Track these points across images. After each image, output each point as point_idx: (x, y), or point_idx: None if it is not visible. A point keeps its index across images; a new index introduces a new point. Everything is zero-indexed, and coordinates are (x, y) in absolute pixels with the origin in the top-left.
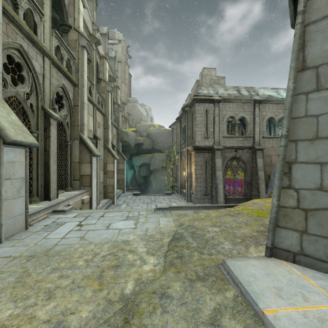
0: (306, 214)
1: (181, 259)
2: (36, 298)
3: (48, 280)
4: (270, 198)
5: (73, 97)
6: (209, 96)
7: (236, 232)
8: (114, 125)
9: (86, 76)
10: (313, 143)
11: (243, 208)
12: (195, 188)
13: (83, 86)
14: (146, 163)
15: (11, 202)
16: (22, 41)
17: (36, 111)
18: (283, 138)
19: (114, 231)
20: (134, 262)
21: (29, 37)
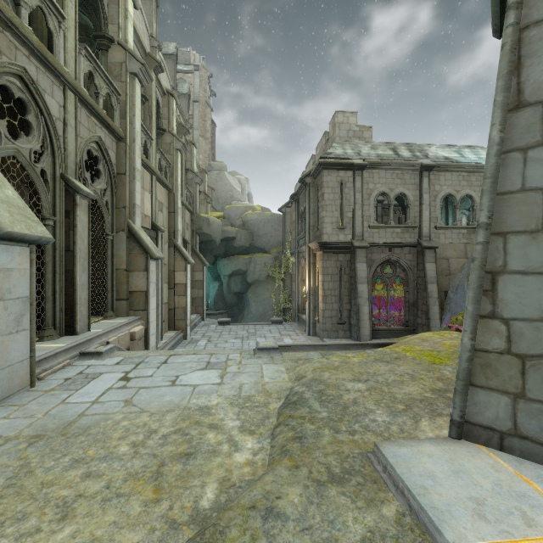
0: (524, 364)
1: (301, 441)
2: (40, 517)
3: (65, 482)
4: (450, 331)
5: (116, 159)
6: (345, 158)
7: (395, 392)
8: (186, 207)
9: (139, 124)
10: (536, 237)
11: (405, 349)
12: (321, 313)
13: (134, 140)
14: (241, 271)
15: (3, 340)
16: (26, 62)
17: (51, 183)
18: (482, 228)
19: (184, 390)
20: (218, 446)
21: (40, 56)
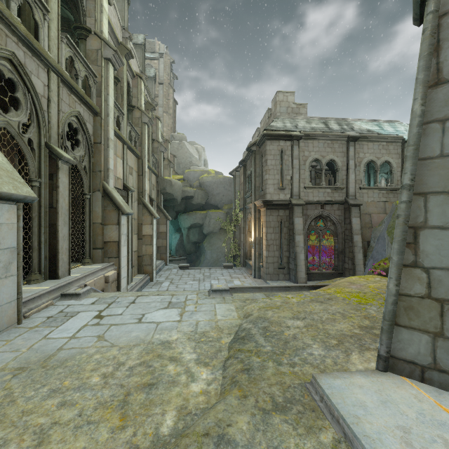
0: (442, 307)
1: (249, 373)
2: (19, 443)
3: (42, 411)
4: (373, 275)
5: (92, 130)
6: (285, 130)
7: (328, 329)
8: (152, 171)
9: (113, 101)
10: None
11: (336, 291)
12: (265, 259)
13: (108, 115)
14: (198, 224)
15: None
16: (15, 47)
17: (37, 151)
18: (406, 189)
19: (149, 327)
20: (177, 377)
21: (27, 42)
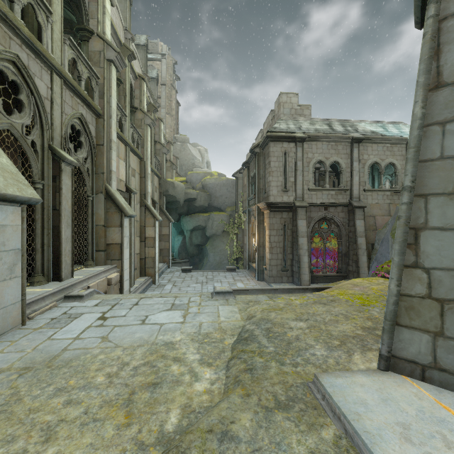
0: (442, 307)
1: (252, 372)
2: (27, 439)
3: (49, 409)
4: (376, 277)
5: (95, 132)
6: (288, 132)
7: (331, 330)
8: (155, 173)
9: (115, 103)
10: (453, 199)
11: (339, 293)
12: (268, 262)
13: (111, 117)
14: (201, 226)
15: None
16: (19, 49)
17: (40, 153)
18: (406, 191)
19: (152, 328)
20: (181, 377)
21: (30, 45)
